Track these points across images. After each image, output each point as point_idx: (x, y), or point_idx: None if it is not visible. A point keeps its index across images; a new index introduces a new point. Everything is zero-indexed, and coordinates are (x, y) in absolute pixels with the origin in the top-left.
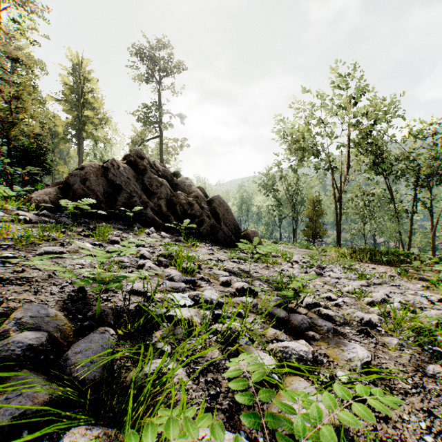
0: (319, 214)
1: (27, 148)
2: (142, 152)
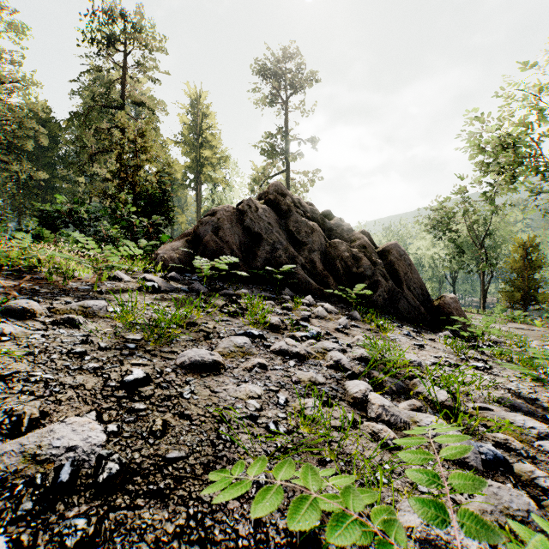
0: (535, 266)
1: (151, 195)
2: (283, 187)
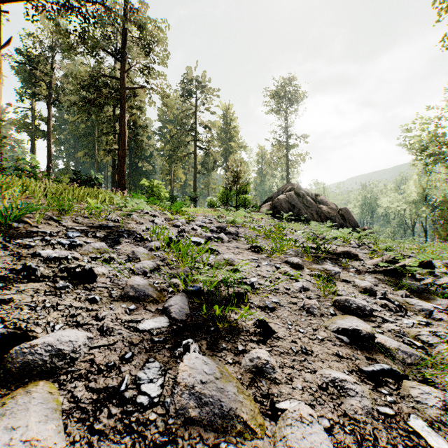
0: None
1: (243, 188)
2: (300, 186)
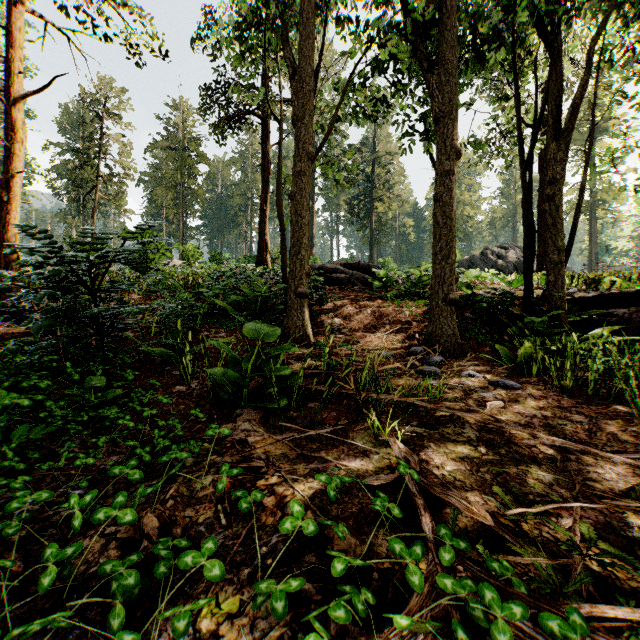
0: None
1: None
2: (488, 247)
